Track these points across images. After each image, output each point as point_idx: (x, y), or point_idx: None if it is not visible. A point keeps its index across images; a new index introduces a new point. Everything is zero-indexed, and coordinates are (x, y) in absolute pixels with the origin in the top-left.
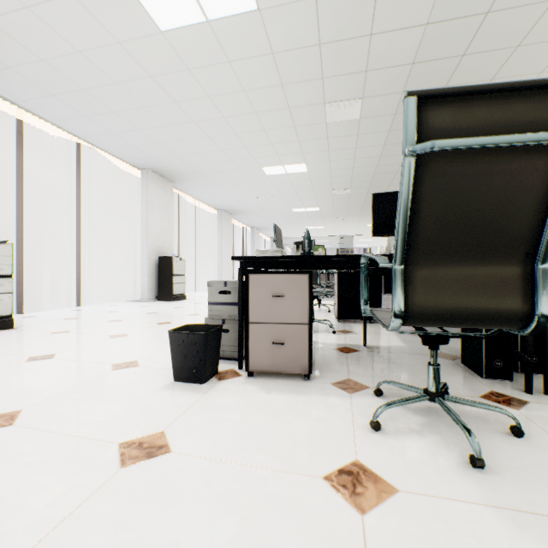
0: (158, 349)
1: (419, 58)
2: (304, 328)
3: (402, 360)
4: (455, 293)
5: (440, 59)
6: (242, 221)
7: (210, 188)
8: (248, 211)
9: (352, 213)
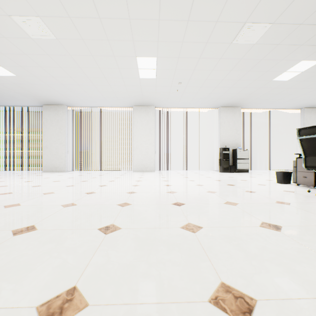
0: None
1: None
2: (312, 173)
3: None
4: (315, 162)
5: None
6: None
7: None
8: None
9: None
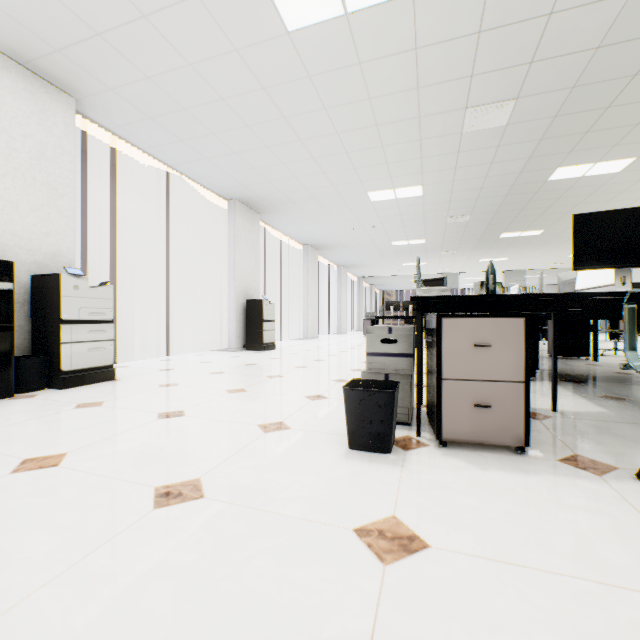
0: (296, 408)
1: (607, 40)
2: (518, 387)
3: (625, 431)
4: None
5: (637, 39)
6: (329, 257)
7: (300, 220)
8: (339, 245)
9: (464, 245)
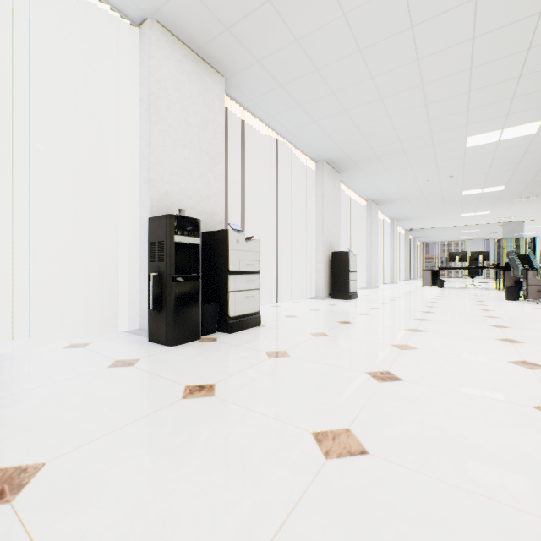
0: (534, 381)
1: None
2: None
3: None
4: None
5: None
6: (385, 212)
7: (376, 175)
8: (402, 199)
9: None
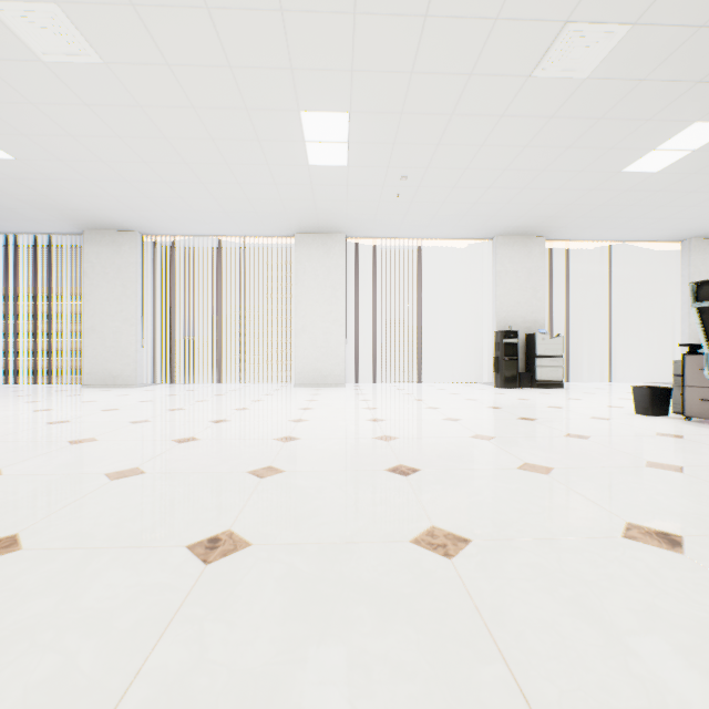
0: None
1: None
2: None
3: None
4: None
5: None
6: None
7: None
8: None
9: None
